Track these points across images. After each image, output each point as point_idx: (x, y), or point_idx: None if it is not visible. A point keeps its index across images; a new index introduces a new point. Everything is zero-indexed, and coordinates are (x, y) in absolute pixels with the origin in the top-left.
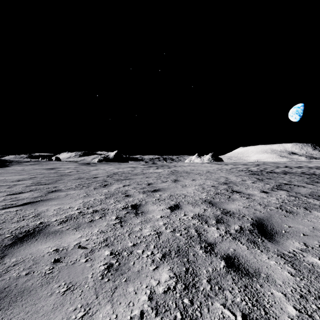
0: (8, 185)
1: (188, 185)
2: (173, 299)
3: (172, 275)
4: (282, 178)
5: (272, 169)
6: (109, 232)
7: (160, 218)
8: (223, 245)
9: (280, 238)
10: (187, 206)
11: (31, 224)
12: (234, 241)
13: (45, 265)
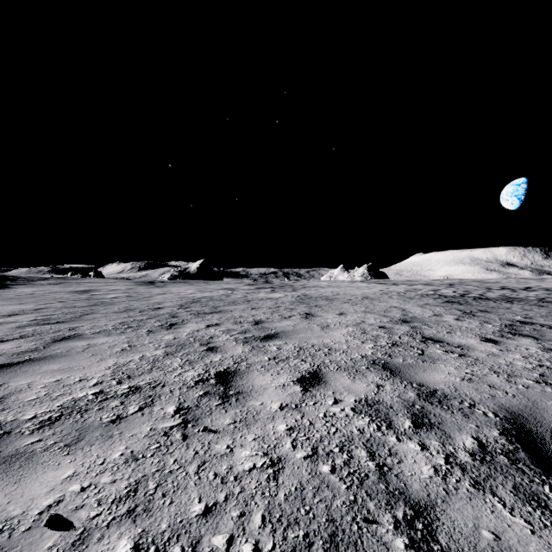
0: None
1: (332, 324)
2: None
3: None
4: (510, 311)
5: (481, 293)
6: (148, 460)
7: (278, 410)
8: (458, 515)
9: None
10: (338, 376)
11: None
12: (481, 495)
13: None
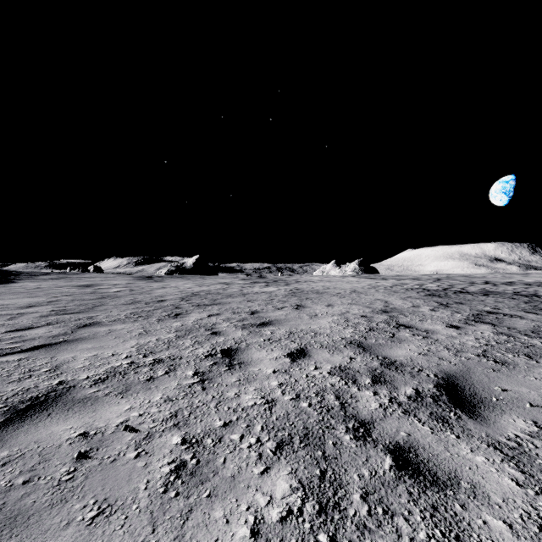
0: (10, 315)
1: (320, 314)
2: (299, 534)
3: (295, 484)
4: (482, 303)
5: (464, 287)
6: (181, 400)
7: (272, 373)
8: (388, 425)
9: (490, 411)
10: (320, 351)
11: (43, 385)
12: (406, 417)
13: (62, 464)
